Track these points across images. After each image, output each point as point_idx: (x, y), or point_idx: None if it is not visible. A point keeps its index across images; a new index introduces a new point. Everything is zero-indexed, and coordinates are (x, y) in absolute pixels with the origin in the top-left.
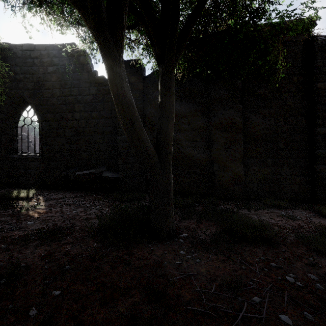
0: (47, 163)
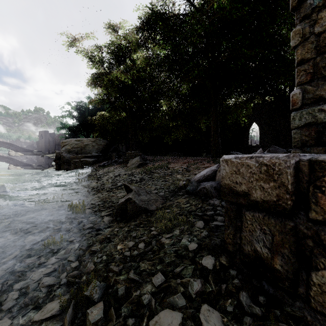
0: (263, 148)
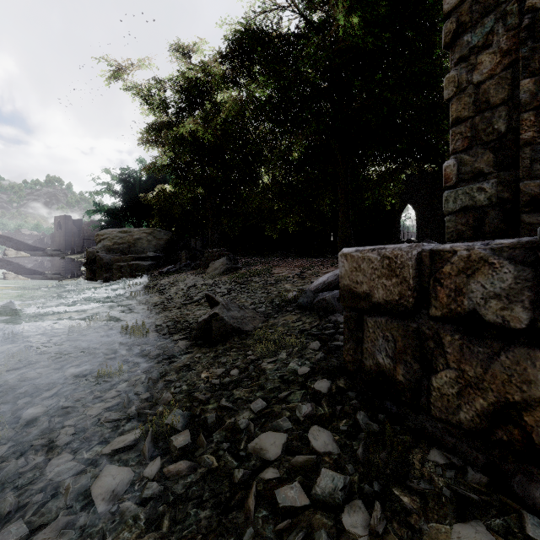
0: None
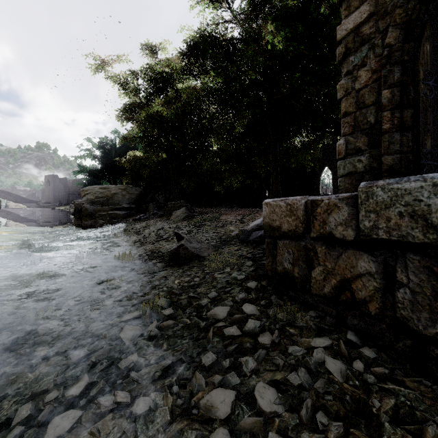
0: None
